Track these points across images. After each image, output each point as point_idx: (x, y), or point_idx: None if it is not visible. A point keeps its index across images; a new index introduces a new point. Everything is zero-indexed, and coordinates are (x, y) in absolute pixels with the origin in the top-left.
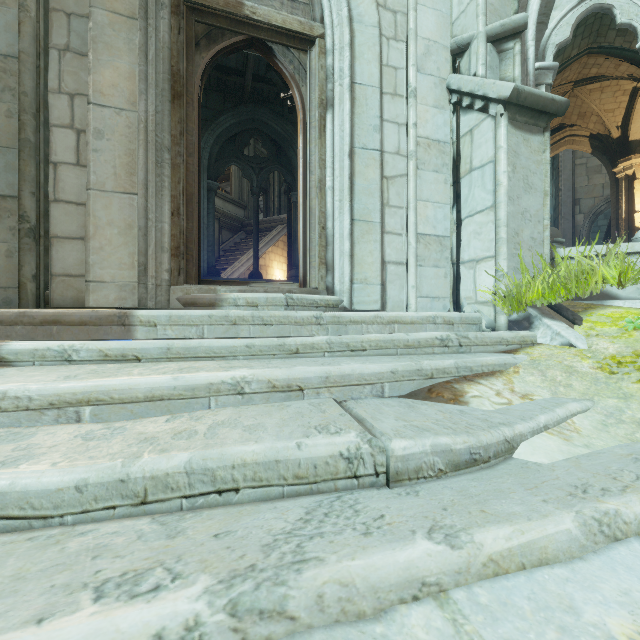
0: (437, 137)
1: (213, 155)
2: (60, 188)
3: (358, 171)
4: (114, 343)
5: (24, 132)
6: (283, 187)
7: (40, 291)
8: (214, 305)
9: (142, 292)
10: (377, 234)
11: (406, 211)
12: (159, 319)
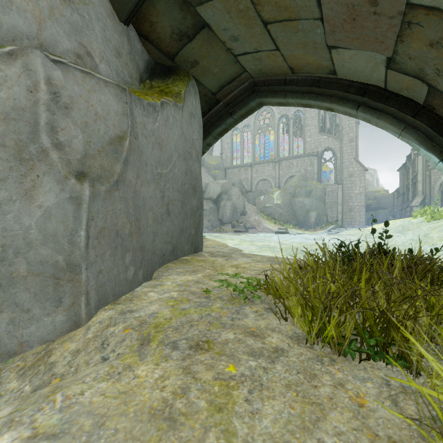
0: None
1: None
2: None
3: None
4: None
5: None
6: None
7: None
8: None
9: None
10: None
11: None
12: None
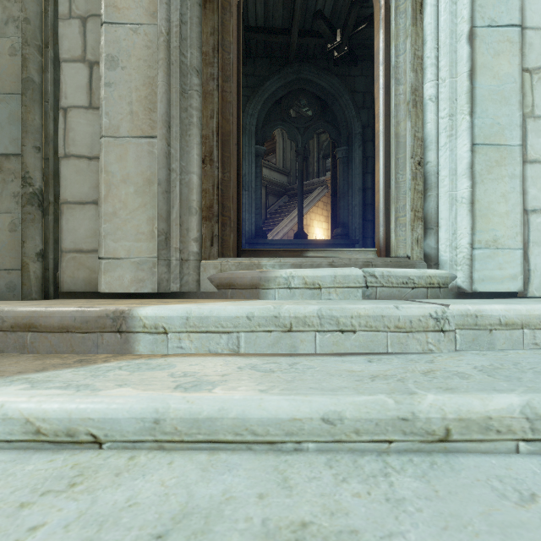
0: None
1: (260, 121)
2: (70, 140)
3: (481, 64)
4: (54, 404)
5: (26, 70)
6: (322, 152)
7: (49, 272)
8: (257, 287)
9: (162, 271)
10: (515, 165)
11: None
12: (170, 322)
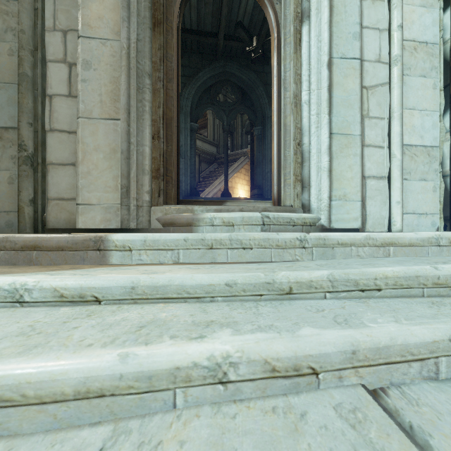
0: (424, 38)
1: (194, 103)
2: (54, 118)
3: (336, 82)
4: (71, 280)
5: (22, 67)
6: (244, 129)
7: (38, 214)
8: (191, 225)
9: (124, 213)
10: (357, 147)
11: (388, 122)
12: (134, 243)
